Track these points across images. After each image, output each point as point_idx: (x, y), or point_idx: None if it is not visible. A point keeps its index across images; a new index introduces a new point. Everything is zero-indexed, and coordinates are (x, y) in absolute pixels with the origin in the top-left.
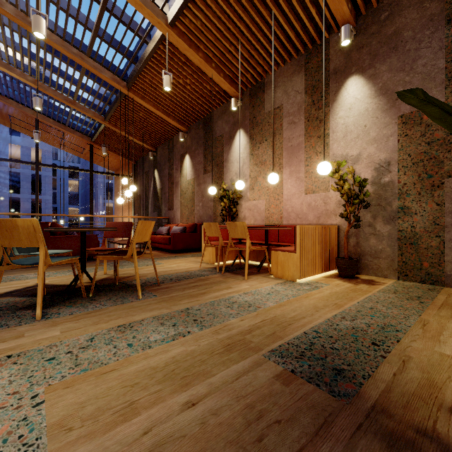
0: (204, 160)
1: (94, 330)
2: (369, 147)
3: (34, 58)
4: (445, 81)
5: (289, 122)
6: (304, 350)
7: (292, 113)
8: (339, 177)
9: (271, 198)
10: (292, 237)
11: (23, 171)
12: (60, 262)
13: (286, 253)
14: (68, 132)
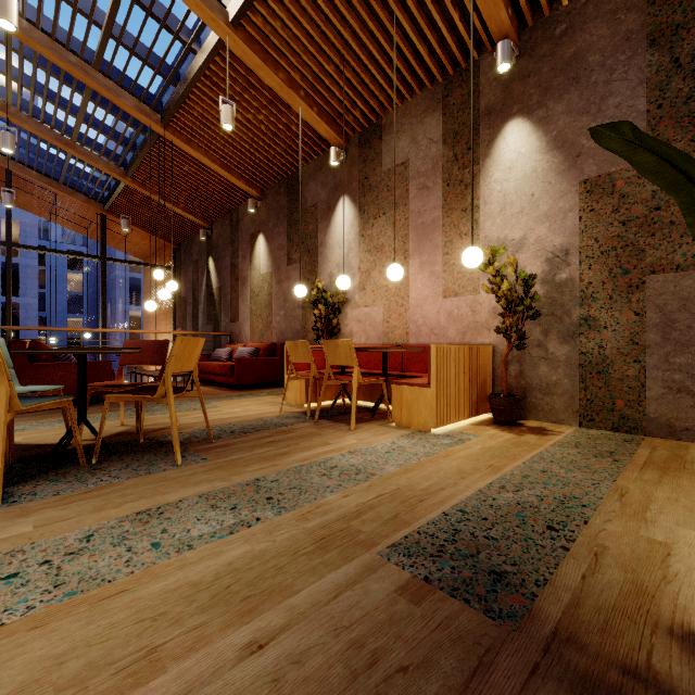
0: (288, 244)
1: (96, 520)
2: (538, 228)
3: (2, 68)
4: (647, 131)
5: (419, 187)
6: (444, 543)
7: (423, 173)
8: (494, 272)
9: (392, 304)
10: (424, 364)
11: None
12: (38, 406)
13: (415, 389)
14: (63, 193)
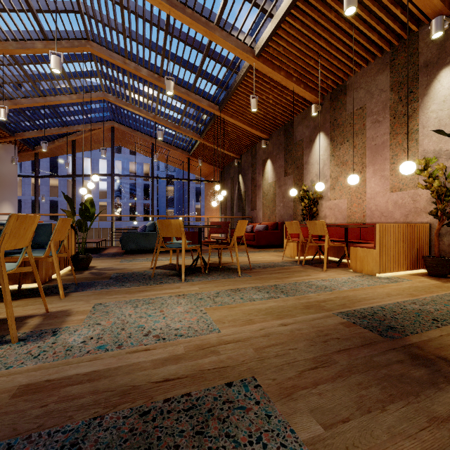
0: (285, 164)
1: (217, 289)
2: None
3: (155, 100)
4: None
5: (372, 121)
6: (367, 315)
7: (375, 112)
8: (428, 174)
9: (353, 197)
10: None
11: (138, 182)
12: (190, 248)
13: (365, 249)
14: (172, 150)
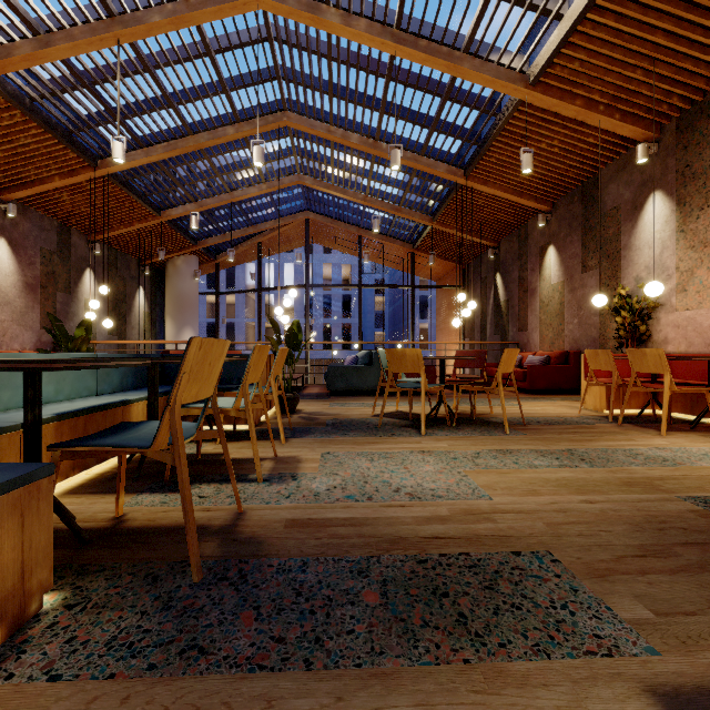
0: (582, 251)
1: (476, 449)
2: None
3: (366, 175)
4: None
5: None
6: None
7: None
8: None
9: None
10: None
11: (334, 293)
12: (430, 388)
13: None
14: (389, 243)
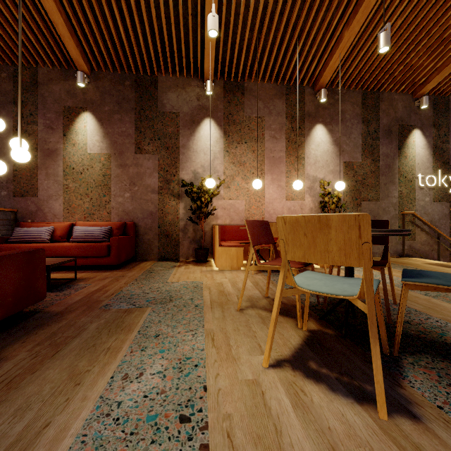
0: (137, 134)
1: None
2: (329, 175)
3: None
4: (362, 151)
5: (271, 135)
6: None
7: (274, 129)
8: (327, 192)
9: (252, 200)
10: None
11: None
12: None
13: None
14: None
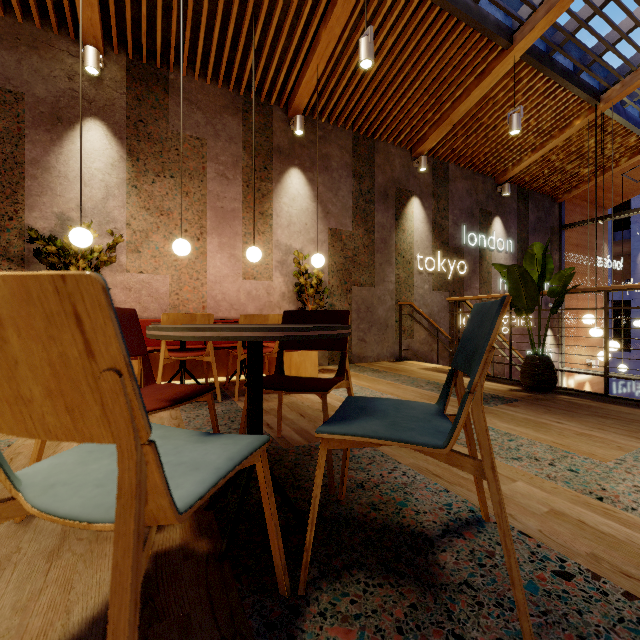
0: None
1: None
2: (310, 246)
3: None
4: (353, 217)
5: (218, 172)
6: None
7: (223, 162)
8: (304, 270)
9: (184, 276)
10: None
11: None
12: None
13: (303, 353)
14: None
